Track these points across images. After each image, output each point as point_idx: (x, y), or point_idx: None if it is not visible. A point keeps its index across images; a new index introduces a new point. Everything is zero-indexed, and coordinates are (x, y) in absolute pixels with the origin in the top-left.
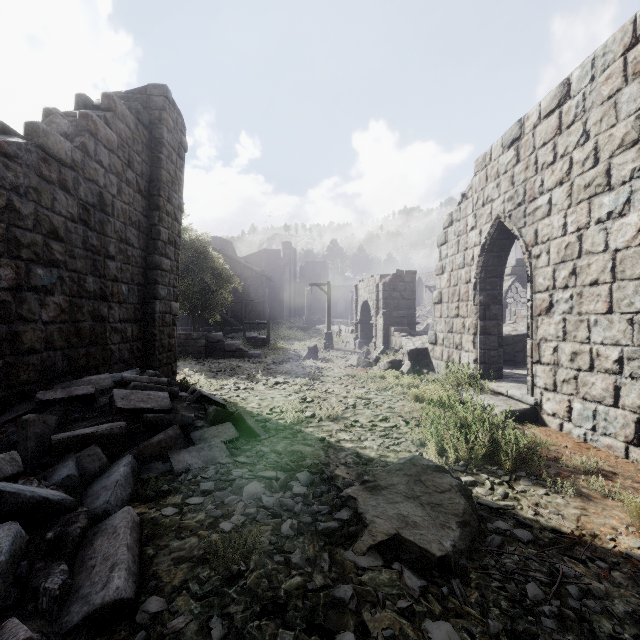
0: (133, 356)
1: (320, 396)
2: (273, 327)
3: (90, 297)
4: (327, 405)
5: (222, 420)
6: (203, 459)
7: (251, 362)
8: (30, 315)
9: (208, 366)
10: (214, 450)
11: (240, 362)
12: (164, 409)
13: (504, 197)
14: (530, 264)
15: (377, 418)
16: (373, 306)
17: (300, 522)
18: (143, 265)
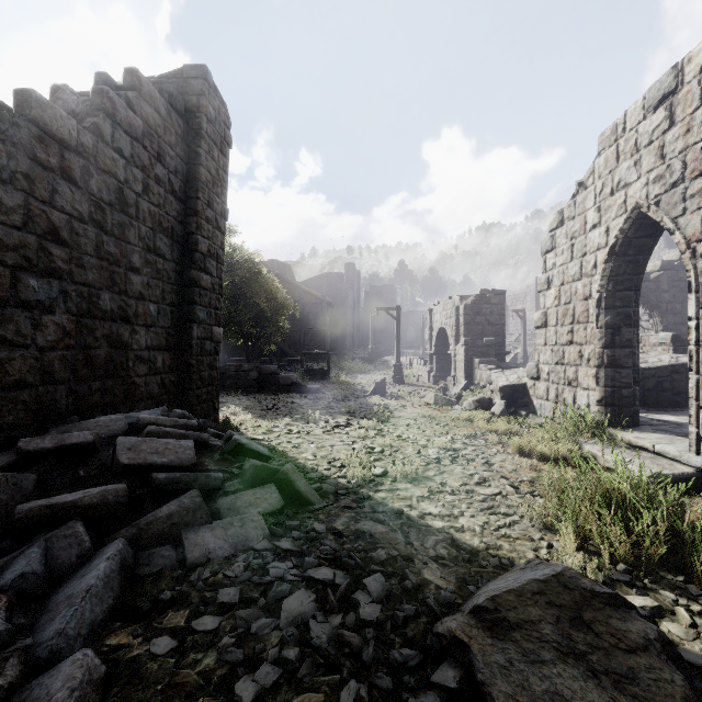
0: (165, 391)
1: (392, 444)
2: (334, 358)
3: (106, 318)
4: (402, 458)
5: (262, 480)
6: (230, 542)
7: (308, 398)
8: (18, 338)
9: (259, 402)
10: (247, 527)
11: (296, 398)
12: (185, 465)
13: (647, 178)
14: (694, 267)
15: (471, 479)
16: (451, 333)
17: (372, 686)
18: (178, 281)
